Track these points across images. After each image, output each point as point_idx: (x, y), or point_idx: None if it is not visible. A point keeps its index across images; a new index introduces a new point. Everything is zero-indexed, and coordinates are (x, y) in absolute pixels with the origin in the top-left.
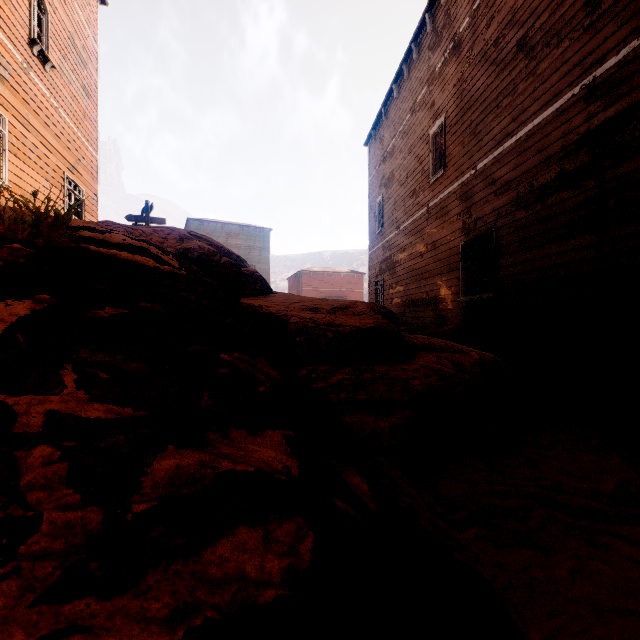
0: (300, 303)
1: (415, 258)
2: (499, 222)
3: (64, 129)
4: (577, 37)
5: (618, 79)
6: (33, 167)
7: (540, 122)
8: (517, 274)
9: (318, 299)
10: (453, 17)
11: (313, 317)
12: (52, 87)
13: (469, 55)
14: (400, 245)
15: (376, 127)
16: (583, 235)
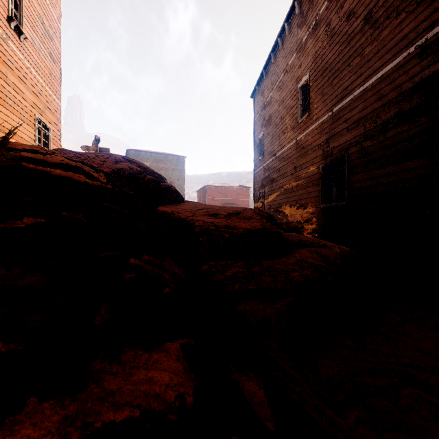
0: (204, 210)
1: (287, 176)
2: (350, 150)
3: (35, 83)
4: (412, 10)
5: None
6: (11, 110)
7: (382, 75)
8: (364, 188)
9: (217, 206)
10: (315, 2)
11: (213, 221)
12: (26, 53)
13: (327, 29)
14: (276, 167)
15: (259, 84)
16: (417, 158)
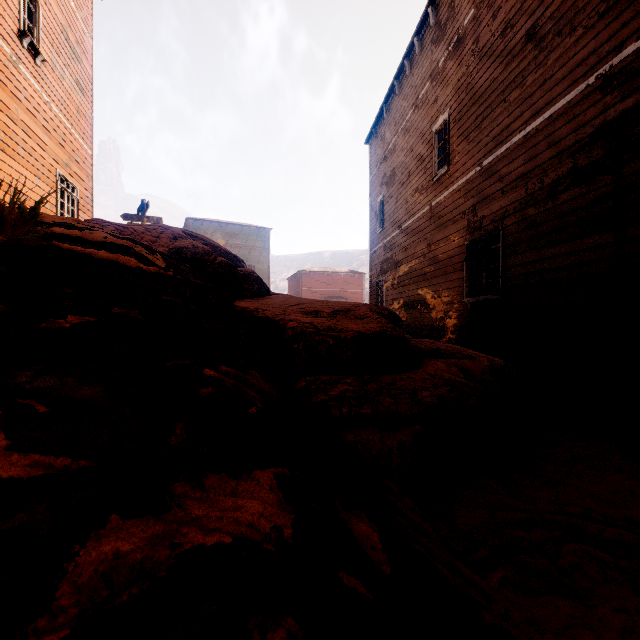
0: (299, 306)
1: (417, 258)
2: (506, 220)
3: (56, 125)
4: (592, 24)
5: (638, 67)
6: (23, 164)
7: (551, 115)
8: (526, 275)
9: (318, 301)
10: (457, 9)
11: (313, 321)
12: (43, 81)
13: (474, 48)
14: (402, 245)
15: (377, 125)
16: (598, 233)
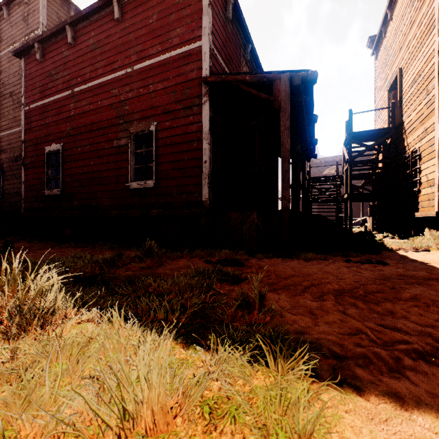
0: None
1: None
2: (4, 165)
3: None
4: None
5: None
6: None
7: (17, 131)
8: (10, 189)
9: None
10: None
11: None
12: None
13: None
14: None
15: None
16: None
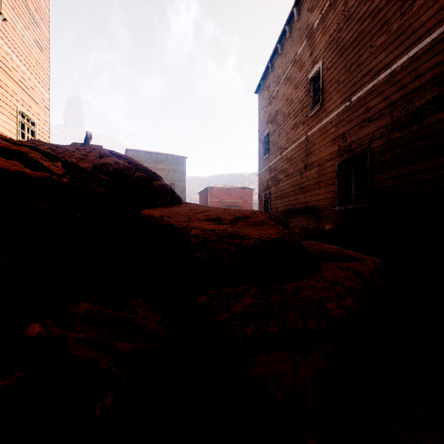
0: (203, 213)
1: (296, 176)
2: (373, 143)
3: (17, 72)
4: None
5: None
6: None
7: (416, 53)
8: (391, 187)
9: (220, 209)
10: None
11: (215, 229)
12: (5, 37)
13: (344, 8)
14: (283, 166)
15: (264, 78)
16: None
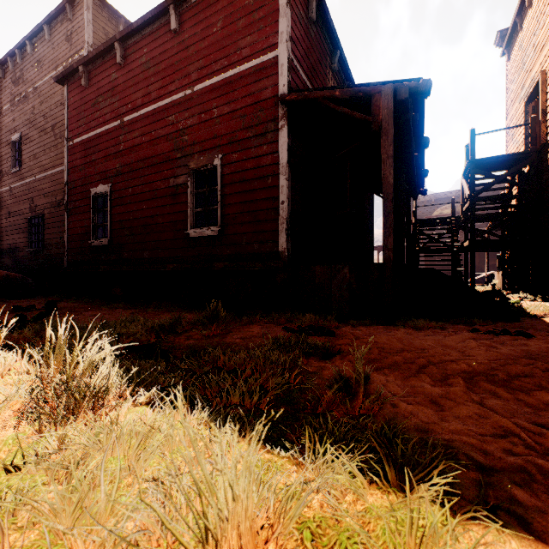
0: None
1: (2, 219)
2: (46, 211)
3: None
4: None
5: None
6: None
7: (59, 171)
8: (52, 239)
9: None
10: (25, 78)
11: None
12: None
13: (33, 110)
14: None
15: None
16: None
